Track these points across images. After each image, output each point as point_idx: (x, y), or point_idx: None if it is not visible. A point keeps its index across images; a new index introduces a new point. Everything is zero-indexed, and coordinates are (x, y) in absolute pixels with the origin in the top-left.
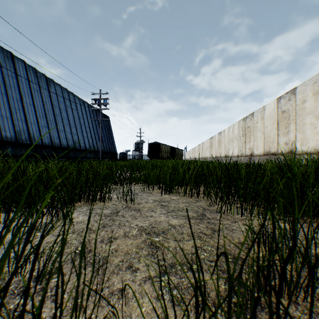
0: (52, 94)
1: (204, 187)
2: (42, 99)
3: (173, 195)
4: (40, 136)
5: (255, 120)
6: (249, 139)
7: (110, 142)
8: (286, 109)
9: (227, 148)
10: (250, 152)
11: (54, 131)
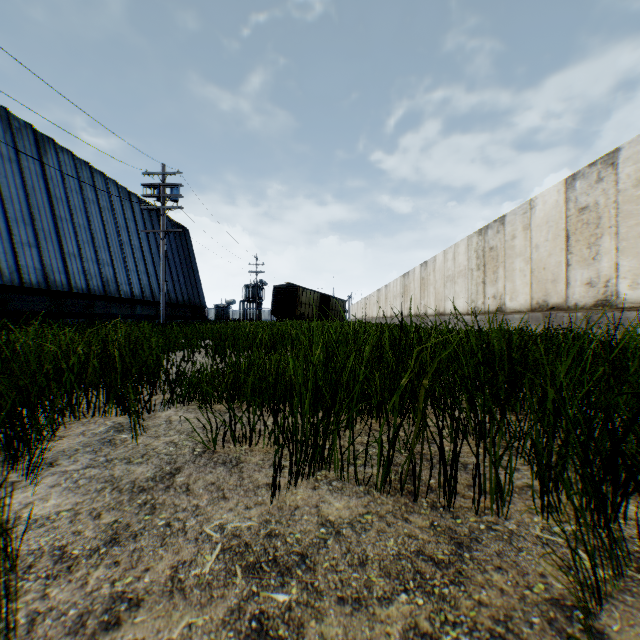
0: (49, 172)
1: (477, 455)
2: (24, 182)
3: (329, 481)
4: (15, 266)
5: (509, 232)
6: (494, 275)
7: (190, 283)
8: (592, 204)
9: (440, 297)
10: (496, 305)
11: (53, 255)
